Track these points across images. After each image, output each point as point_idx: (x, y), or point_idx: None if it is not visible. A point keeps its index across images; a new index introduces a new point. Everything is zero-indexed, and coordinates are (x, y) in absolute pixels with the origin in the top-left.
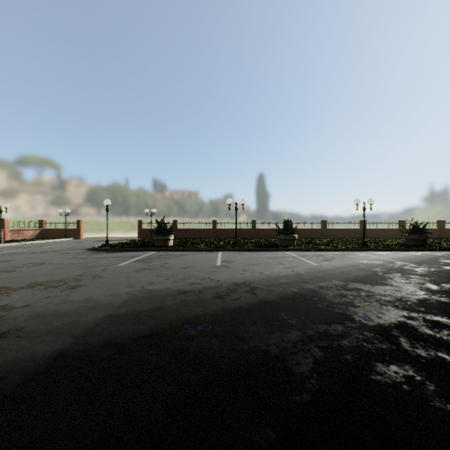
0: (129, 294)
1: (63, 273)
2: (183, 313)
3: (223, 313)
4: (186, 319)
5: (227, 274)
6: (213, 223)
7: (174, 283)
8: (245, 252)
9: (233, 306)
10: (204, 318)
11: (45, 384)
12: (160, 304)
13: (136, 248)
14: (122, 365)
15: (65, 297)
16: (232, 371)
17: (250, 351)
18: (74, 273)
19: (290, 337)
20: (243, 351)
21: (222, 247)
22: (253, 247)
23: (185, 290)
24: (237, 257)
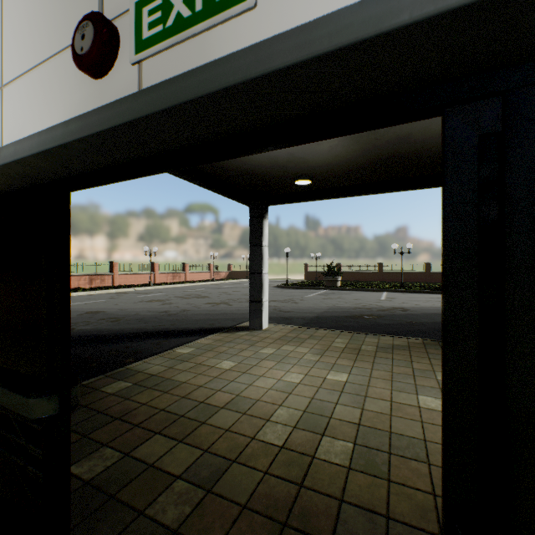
0: (328, 307)
1: (280, 298)
2: (361, 313)
3: (383, 315)
4: (363, 315)
5: (388, 304)
6: (378, 266)
7: (351, 305)
8: (409, 293)
9: (389, 314)
10: (373, 315)
11: (319, 320)
12: (348, 310)
13: (311, 287)
14: (342, 320)
15: (296, 305)
16: (385, 324)
17: (394, 322)
18: (286, 298)
19: (416, 322)
20: (391, 322)
21: (387, 289)
22: (420, 289)
23: (359, 307)
24: (400, 296)
